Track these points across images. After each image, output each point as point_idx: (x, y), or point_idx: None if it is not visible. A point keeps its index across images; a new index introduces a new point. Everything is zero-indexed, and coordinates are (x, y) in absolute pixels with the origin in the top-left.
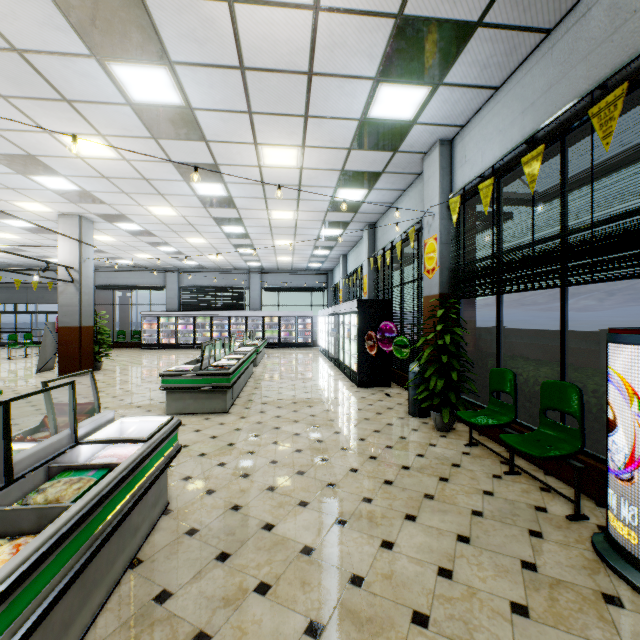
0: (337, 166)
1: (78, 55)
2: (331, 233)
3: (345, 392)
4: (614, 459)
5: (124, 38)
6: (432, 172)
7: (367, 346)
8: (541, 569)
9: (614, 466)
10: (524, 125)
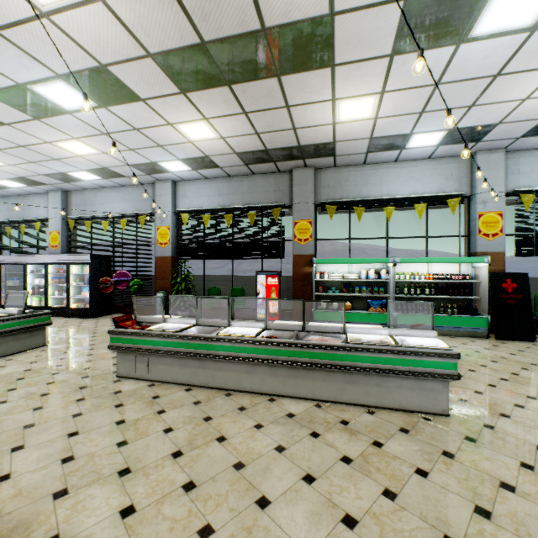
0: (107, 165)
1: (47, 67)
2: (7, 184)
3: (92, 321)
4: (259, 301)
5: (100, 91)
6: (165, 193)
7: (103, 287)
8: None
9: (259, 303)
10: (220, 200)
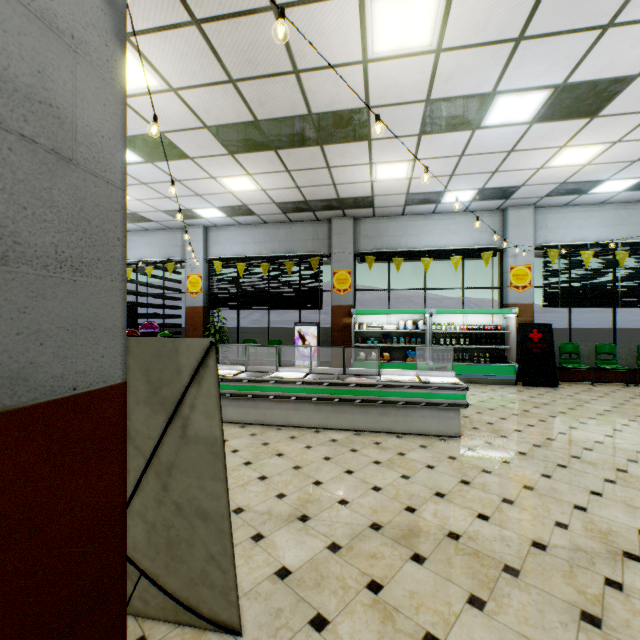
0: (137, 211)
1: None
2: None
3: None
4: (298, 353)
5: (151, 150)
6: (196, 239)
7: None
8: None
9: (298, 354)
10: (255, 248)
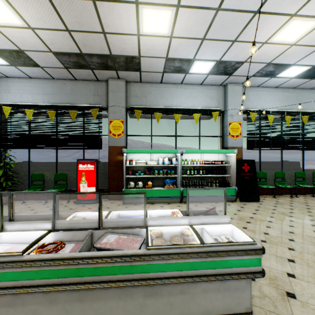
0: None
1: None
2: None
3: None
4: (79, 184)
5: None
6: None
7: None
8: (73, 208)
9: (79, 185)
10: (44, 98)
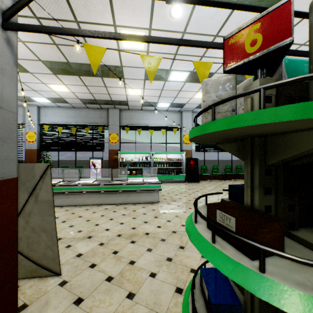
0: None
1: None
2: None
3: None
4: (91, 172)
5: None
6: (33, 112)
7: None
8: None
9: (91, 173)
10: (68, 119)
